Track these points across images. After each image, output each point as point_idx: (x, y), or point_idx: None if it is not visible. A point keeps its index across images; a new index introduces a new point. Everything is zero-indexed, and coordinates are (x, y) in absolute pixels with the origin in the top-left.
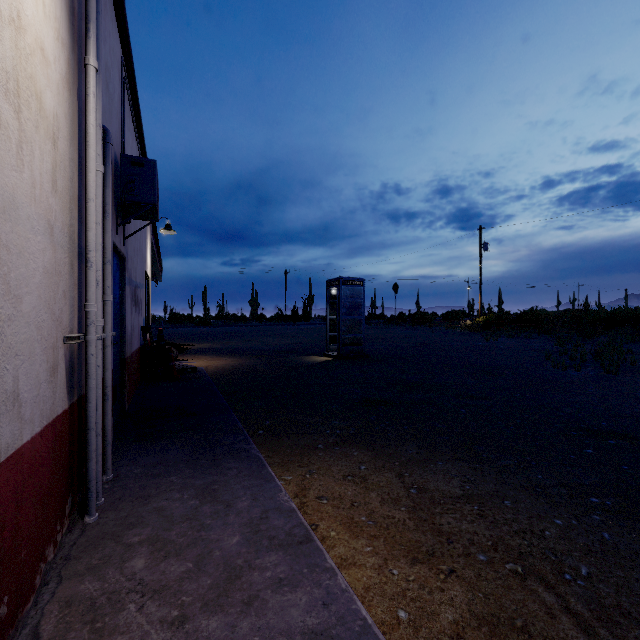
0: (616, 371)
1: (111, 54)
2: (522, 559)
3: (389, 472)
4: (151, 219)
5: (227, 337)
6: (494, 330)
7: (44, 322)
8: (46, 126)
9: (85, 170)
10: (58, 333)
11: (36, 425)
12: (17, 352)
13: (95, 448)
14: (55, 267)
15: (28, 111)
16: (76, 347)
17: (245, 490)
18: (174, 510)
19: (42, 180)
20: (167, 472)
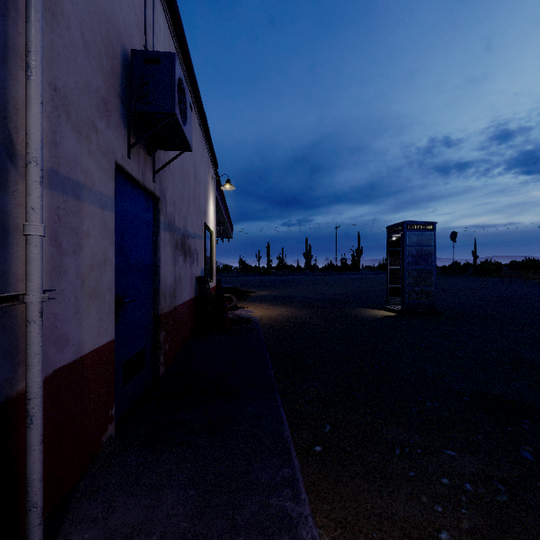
0: None
1: None
2: None
3: None
4: (182, 147)
5: (284, 285)
6: None
7: None
8: None
9: None
10: None
11: None
12: None
13: None
14: None
15: None
16: None
17: None
18: None
19: None
20: None
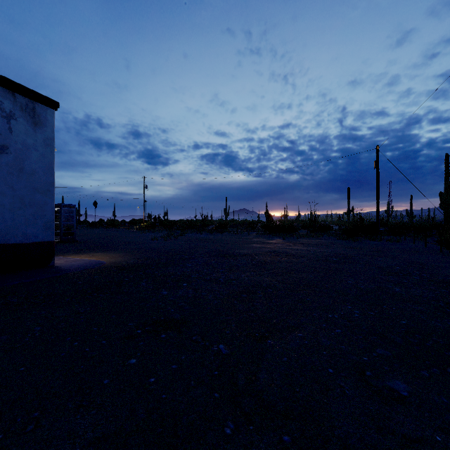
0: (166, 240)
1: None
2: (106, 256)
3: (86, 255)
4: None
5: None
6: (149, 229)
7: None
8: None
9: None
10: None
11: None
12: None
13: None
14: None
15: None
16: None
17: None
18: None
19: None
20: None
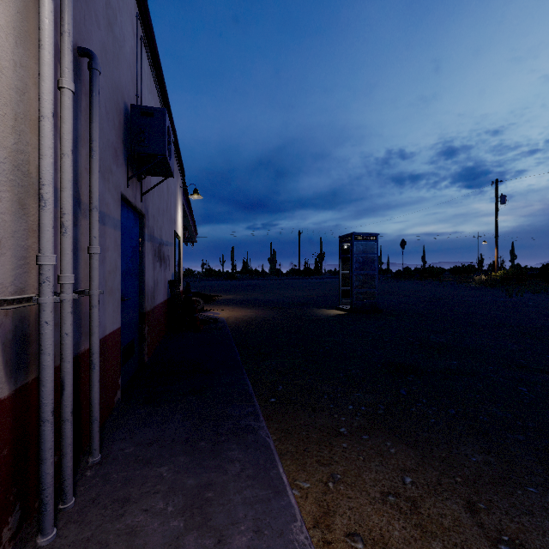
0: None
1: None
2: None
3: (451, 497)
4: (166, 174)
5: (249, 289)
6: (514, 285)
7: None
8: None
9: (38, 79)
10: None
11: None
12: None
13: (51, 445)
14: None
15: None
16: (34, 311)
17: (246, 508)
18: (149, 537)
19: None
20: (159, 457)
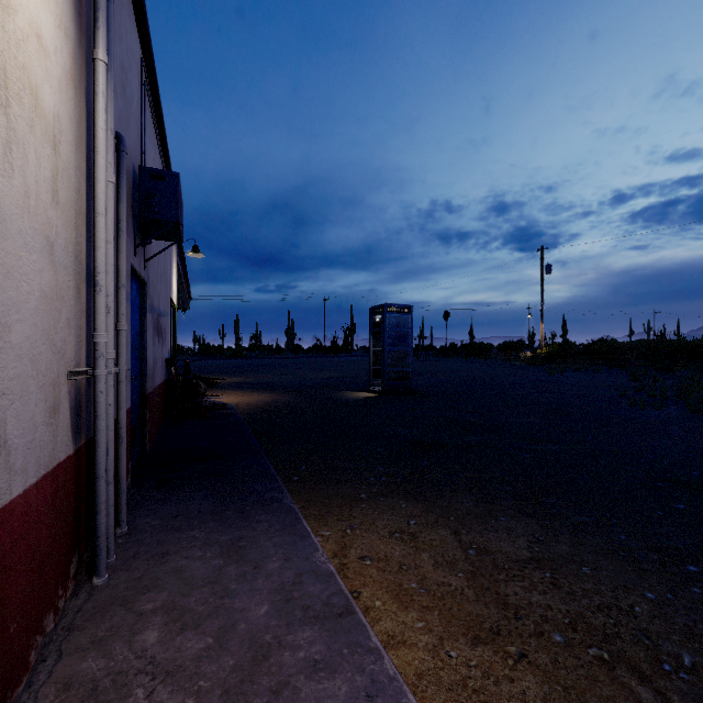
0: None
1: (128, 54)
2: (608, 642)
3: (443, 529)
4: (174, 239)
5: (261, 370)
6: (558, 363)
7: (41, 355)
8: (44, 127)
9: (93, 180)
10: (60, 367)
11: (30, 475)
12: (4, 390)
13: (105, 499)
14: (56, 291)
15: (19, 107)
16: (84, 383)
17: (276, 548)
18: (194, 571)
19: (39, 189)
20: (189, 525)
